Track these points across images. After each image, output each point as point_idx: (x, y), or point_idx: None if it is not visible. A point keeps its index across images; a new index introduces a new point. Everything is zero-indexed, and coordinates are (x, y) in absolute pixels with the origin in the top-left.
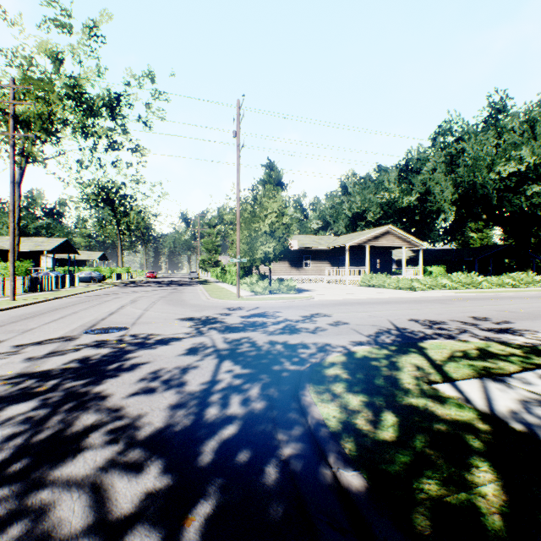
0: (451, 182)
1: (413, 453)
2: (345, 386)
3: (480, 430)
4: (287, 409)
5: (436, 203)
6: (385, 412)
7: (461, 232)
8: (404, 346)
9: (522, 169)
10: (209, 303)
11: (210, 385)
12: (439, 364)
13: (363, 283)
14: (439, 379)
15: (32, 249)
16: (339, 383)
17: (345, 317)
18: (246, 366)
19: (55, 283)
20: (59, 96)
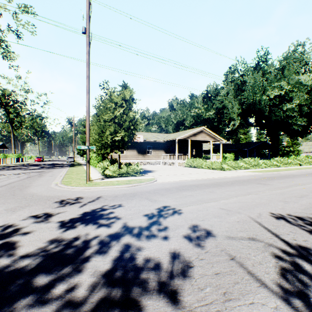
0: (238, 101)
1: None
2: None
3: None
4: None
5: (229, 114)
6: None
7: (236, 134)
8: None
9: (283, 93)
10: (48, 192)
11: None
12: None
13: (187, 165)
14: None
15: None
16: None
17: (199, 214)
18: None
19: None
20: None
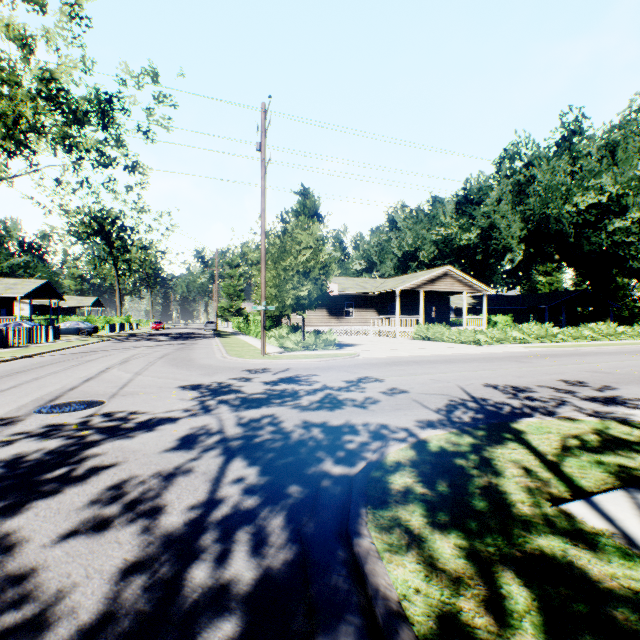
0: (520, 215)
1: None
2: (424, 512)
3: None
4: (332, 567)
5: (502, 240)
6: (504, 576)
7: (527, 276)
8: (493, 428)
9: (603, 200)
10: (224, 364)
11: (204, 511)
12: (553, 462)
13: (416, 336)
14: (565, 493)
15: (1, 293)
16: (413, 505)
17: (402, 382)
18: (266, 469)
19: (26, 337)
20: (30, 95)
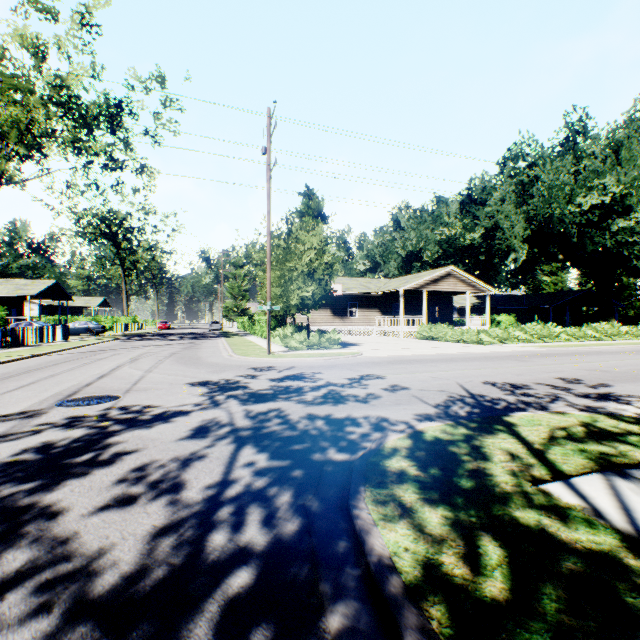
0: (523, 215)
1: (545, 627)
2: (416, 490)
3: (636, 572)
4: (333, 532)
5: (505, 240)
6: (482, 539)
7: (532, 276)
8: (486, 421)
9: (607, 200)
10: (231, 362)
11: (220, 488)
12: (539, 450)
13: (420, 335)
14: (546, 476)
15: (12, 294)
16: (407, 484)
17: (403, 379)
18: (274, 455)
19: (38, 336)
20: (42, 101)
